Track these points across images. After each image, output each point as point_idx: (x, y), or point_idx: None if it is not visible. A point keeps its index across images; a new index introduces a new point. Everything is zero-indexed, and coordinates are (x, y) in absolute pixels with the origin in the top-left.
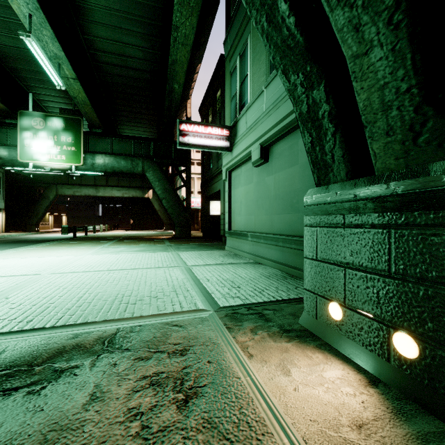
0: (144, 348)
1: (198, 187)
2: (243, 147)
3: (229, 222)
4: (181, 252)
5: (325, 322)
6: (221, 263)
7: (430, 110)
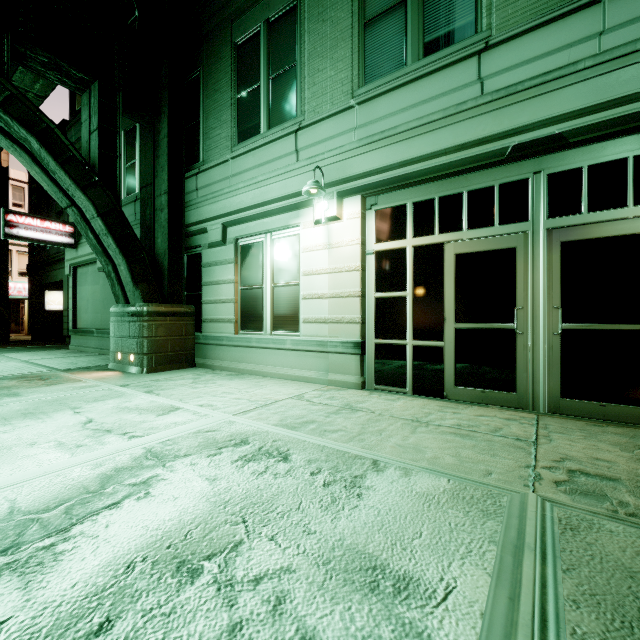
0: (15, 378)
1: (20, 265)
2: (89, 251)
3: (74, 319)
4: (6, 354)
5: (117, 362)
6: (63, 357)
7: (135, 289)
